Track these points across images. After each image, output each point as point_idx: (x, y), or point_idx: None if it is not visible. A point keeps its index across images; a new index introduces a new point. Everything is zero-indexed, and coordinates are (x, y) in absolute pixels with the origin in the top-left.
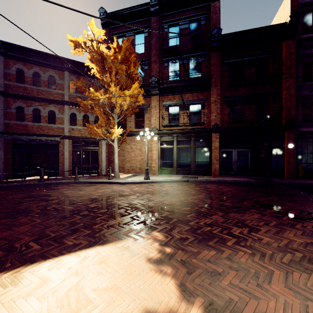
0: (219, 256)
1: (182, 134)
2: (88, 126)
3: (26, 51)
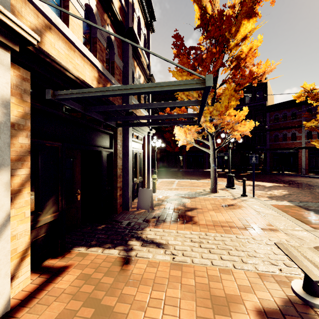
0: (290, 187)
1: None
2: (311, 141)
3: (279, 104)
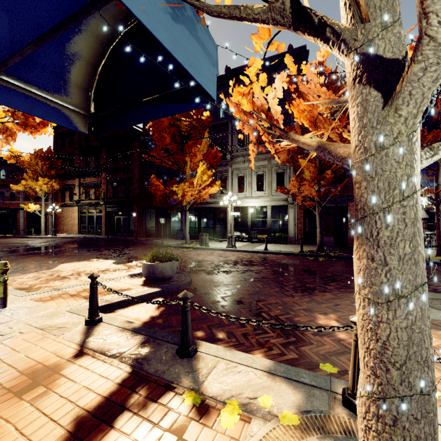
0: None
1: (89, 206)
2: (24, 203)
3: None
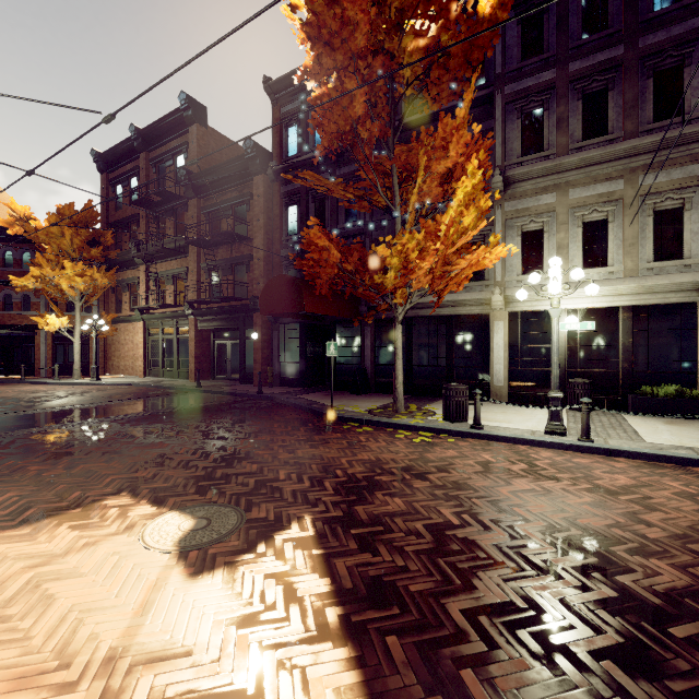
0: None
1: (165, 320)
2: (42, 315)
3: None
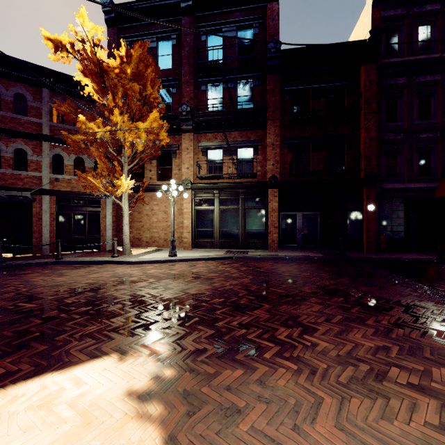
0: (247, 377)
1: (226, 190)
2: (80, 176)
3: None
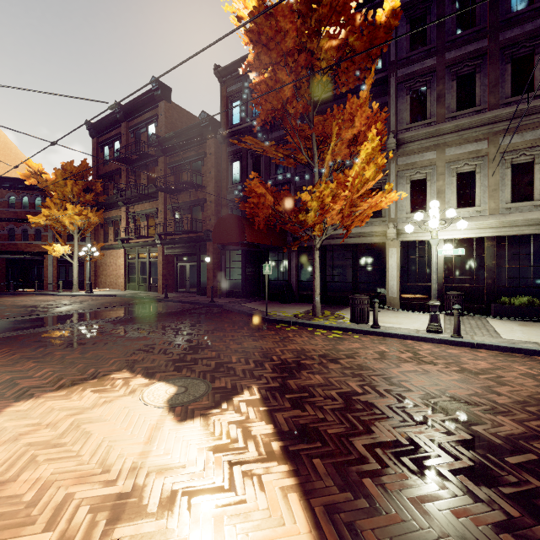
0: None
1: (140, 247)
2: (50, 244)
3: (17, 179)
